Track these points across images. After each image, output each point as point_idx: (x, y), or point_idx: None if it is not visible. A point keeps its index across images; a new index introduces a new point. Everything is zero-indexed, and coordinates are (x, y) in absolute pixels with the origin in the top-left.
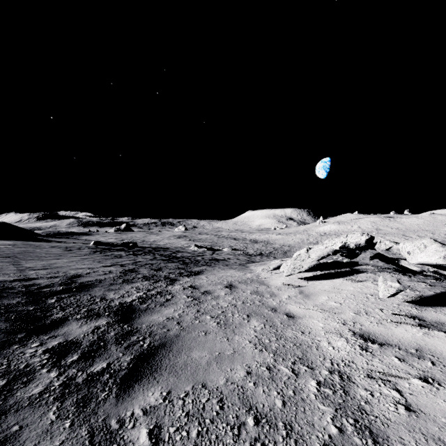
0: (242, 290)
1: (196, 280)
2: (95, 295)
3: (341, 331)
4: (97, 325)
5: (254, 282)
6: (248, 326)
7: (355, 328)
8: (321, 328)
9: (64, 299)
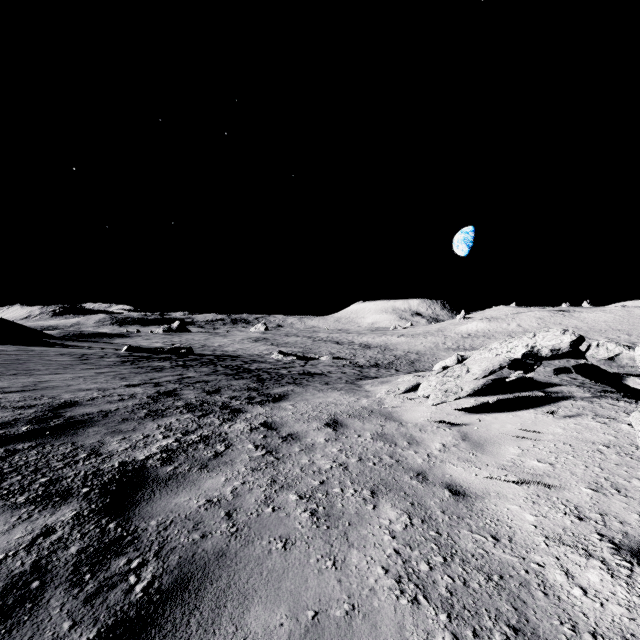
0: (357, 431)
1: (275, 411)
2: (82, 445)
3: (581, 537)
4: (50, 524)
5: (376, 415)
6: (376, 521)
7: (612, 531)
8: (533, 527)
9: (17, 454)
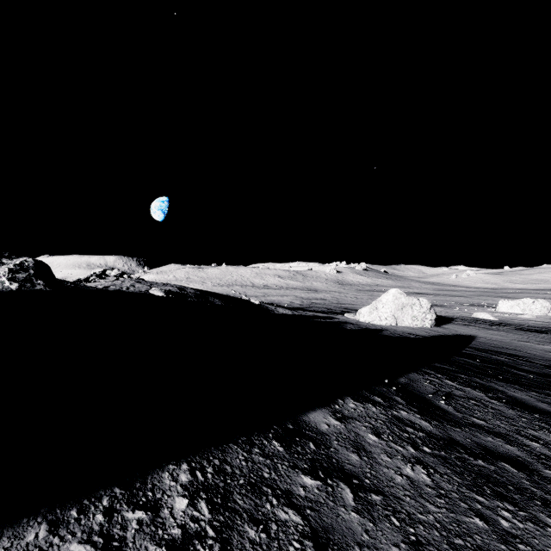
0: None
1: None
2: None
3: None
4: None
5: None
6: None
7: None
8: None
9: None
